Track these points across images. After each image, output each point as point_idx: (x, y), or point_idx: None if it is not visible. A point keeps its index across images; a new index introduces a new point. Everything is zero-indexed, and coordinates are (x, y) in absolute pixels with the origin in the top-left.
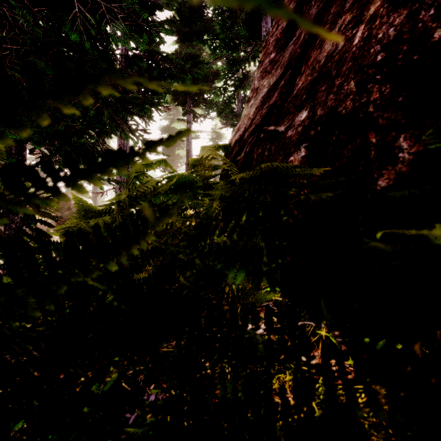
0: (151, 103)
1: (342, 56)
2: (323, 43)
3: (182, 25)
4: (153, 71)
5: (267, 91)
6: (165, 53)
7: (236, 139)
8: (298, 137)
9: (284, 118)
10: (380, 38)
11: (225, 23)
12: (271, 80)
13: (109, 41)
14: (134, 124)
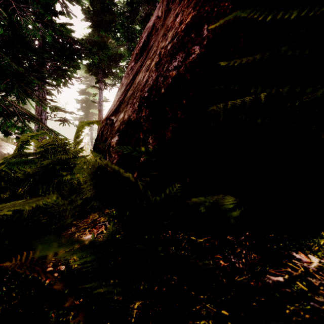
0: (61, 77)
1: (139, 87)
2: (140, 73)
3: (95, 15)
4: (65, 51)
5: (124, 89)
6: (76, 38)
7: (105, 117)
8: (117, 128)
9: (118, 113)
10: (149, 84)
11: (123, 23)
12: (128, 81)
13: (21, 30)
14: (51, 89)
